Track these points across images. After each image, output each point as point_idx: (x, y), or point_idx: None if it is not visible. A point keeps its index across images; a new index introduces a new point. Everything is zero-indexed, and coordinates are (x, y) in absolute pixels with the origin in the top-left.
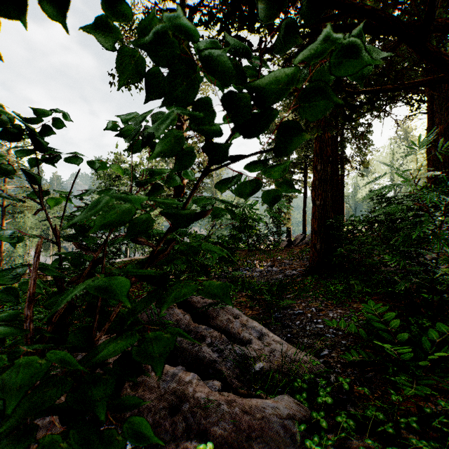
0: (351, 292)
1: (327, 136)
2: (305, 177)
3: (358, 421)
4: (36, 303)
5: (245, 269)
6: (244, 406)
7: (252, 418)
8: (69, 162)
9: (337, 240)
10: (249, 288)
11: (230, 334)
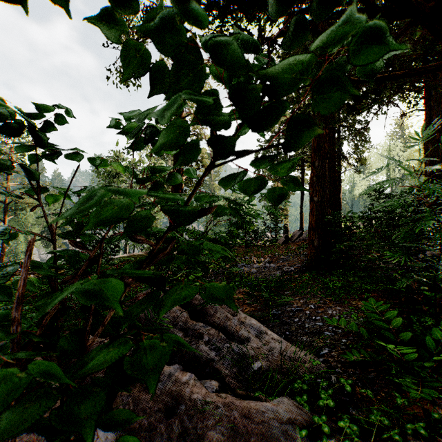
0: (350, 288)
1: (325, 132)
2: (302, 174)
3: (361, 426)
4: (34, 299)
5: (243, 265)
6: (242, 409)
7: (251, 422)
8: (59, 154)
9: (335, 236)
10: (247, 285)
11: (228, 332)
